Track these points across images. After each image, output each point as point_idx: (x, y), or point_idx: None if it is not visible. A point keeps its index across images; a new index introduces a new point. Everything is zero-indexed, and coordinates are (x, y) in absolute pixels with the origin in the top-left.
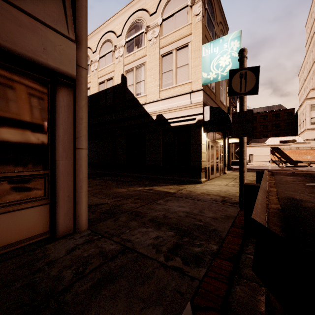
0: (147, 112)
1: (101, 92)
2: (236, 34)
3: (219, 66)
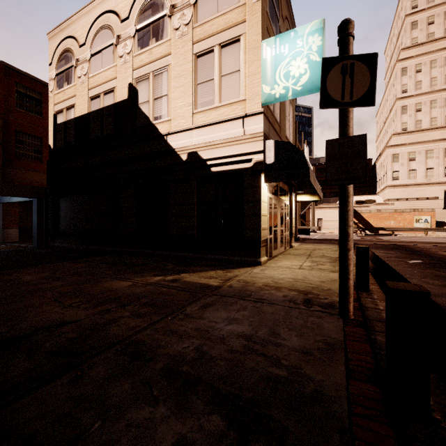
0: (173, 149)
1: (93, 113)
2: (316, 25)
3: (289, 76)
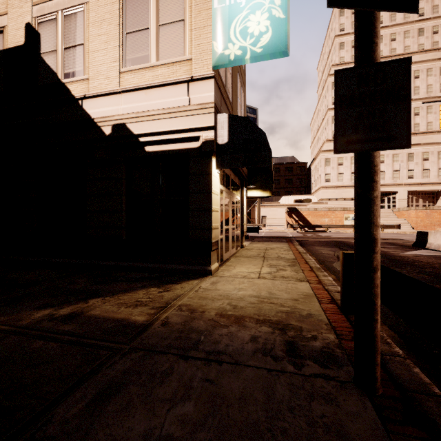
0: (91, 118)
1: None
2: None
3: (247, 33)
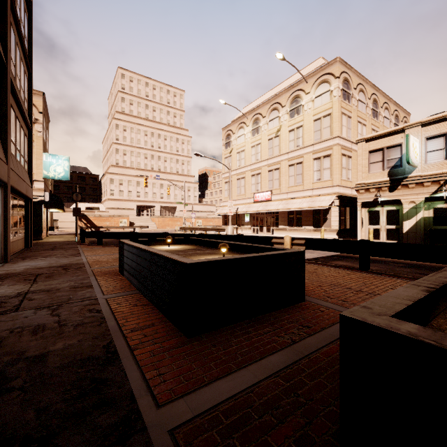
0: None
1: None
2: (67, 158)
3: (56, 171)
